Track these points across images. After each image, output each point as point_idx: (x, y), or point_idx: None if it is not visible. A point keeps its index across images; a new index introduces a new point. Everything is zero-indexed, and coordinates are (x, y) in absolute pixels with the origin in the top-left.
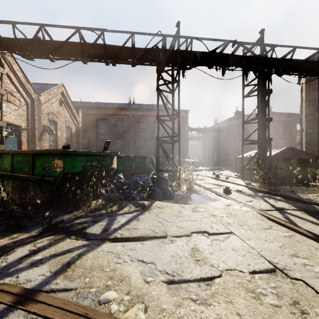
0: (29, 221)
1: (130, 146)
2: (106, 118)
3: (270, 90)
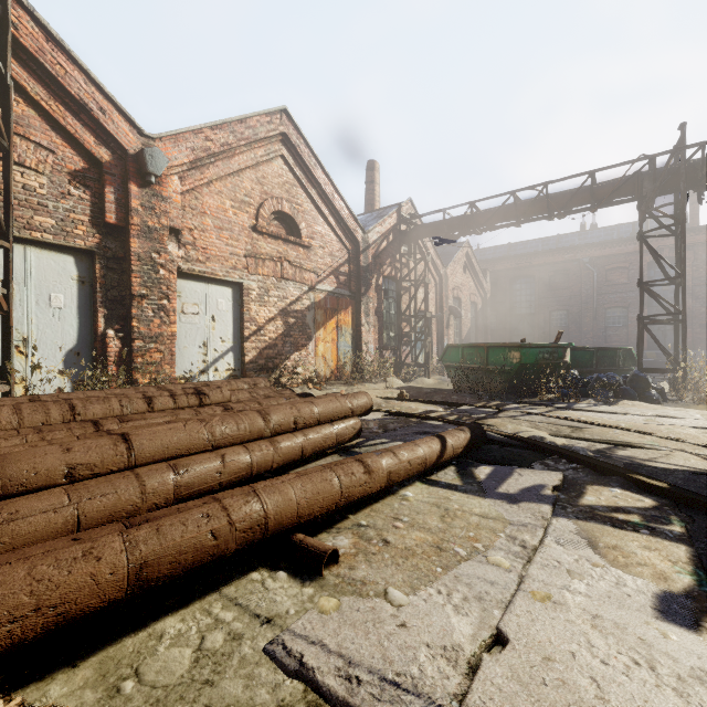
0: (499, 398)
1: (584, 326)
2: (531, 273)
3: None
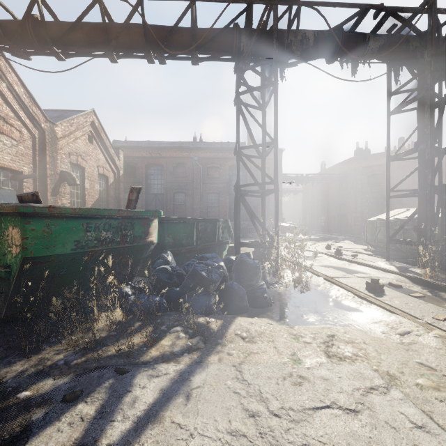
0: None
1: (195, 204)
2: (161, 163)
3: (444, 98)
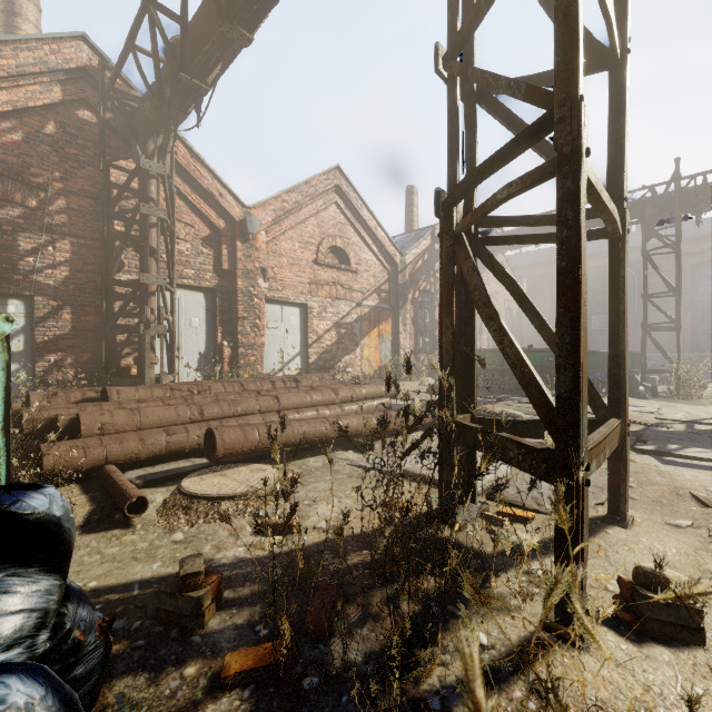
0: (509, 393)
1: None
2: None
3: None
